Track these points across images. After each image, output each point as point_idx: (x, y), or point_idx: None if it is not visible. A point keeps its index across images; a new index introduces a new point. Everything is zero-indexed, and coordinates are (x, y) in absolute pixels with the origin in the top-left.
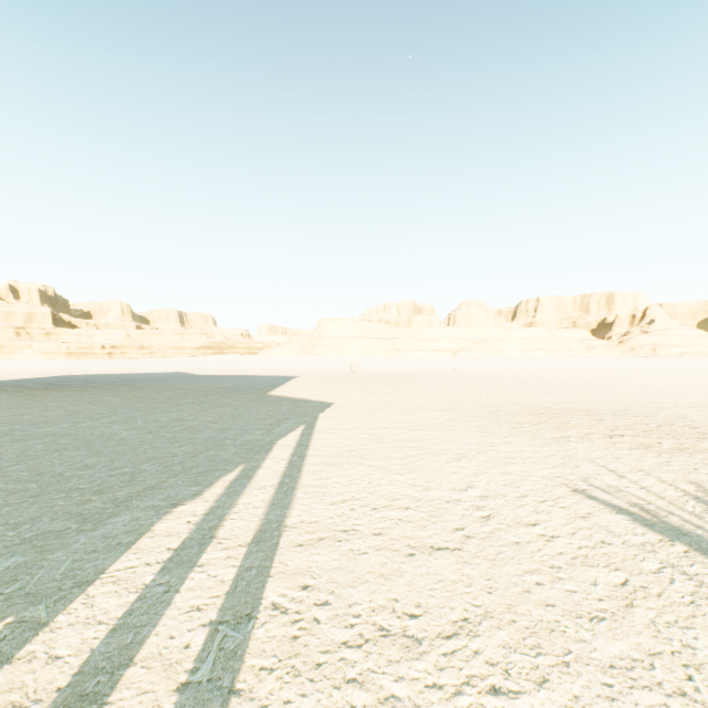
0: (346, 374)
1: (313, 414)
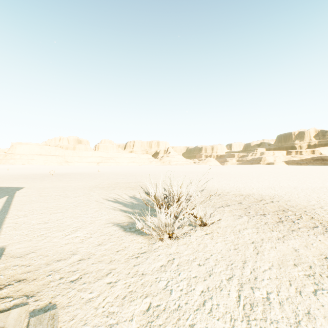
0: (33, 174)
1: (13, 192)
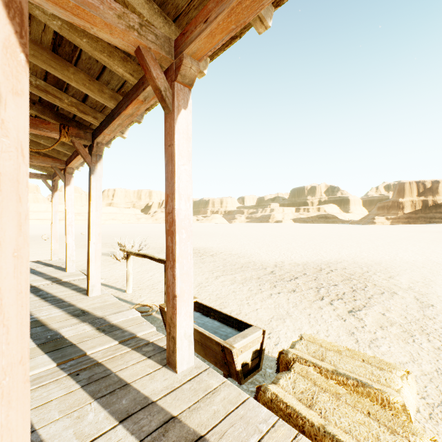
0: None
1: None
